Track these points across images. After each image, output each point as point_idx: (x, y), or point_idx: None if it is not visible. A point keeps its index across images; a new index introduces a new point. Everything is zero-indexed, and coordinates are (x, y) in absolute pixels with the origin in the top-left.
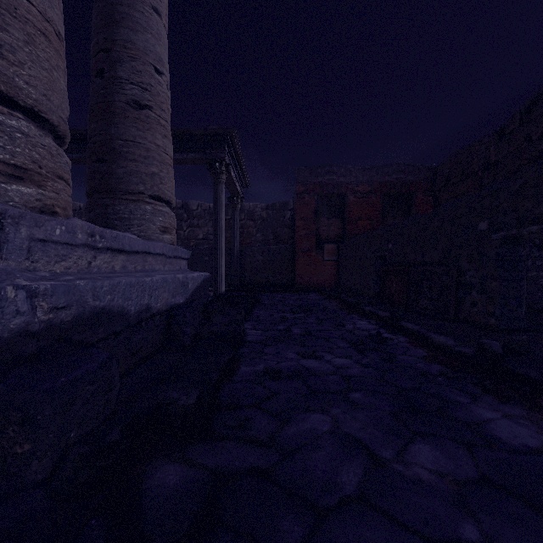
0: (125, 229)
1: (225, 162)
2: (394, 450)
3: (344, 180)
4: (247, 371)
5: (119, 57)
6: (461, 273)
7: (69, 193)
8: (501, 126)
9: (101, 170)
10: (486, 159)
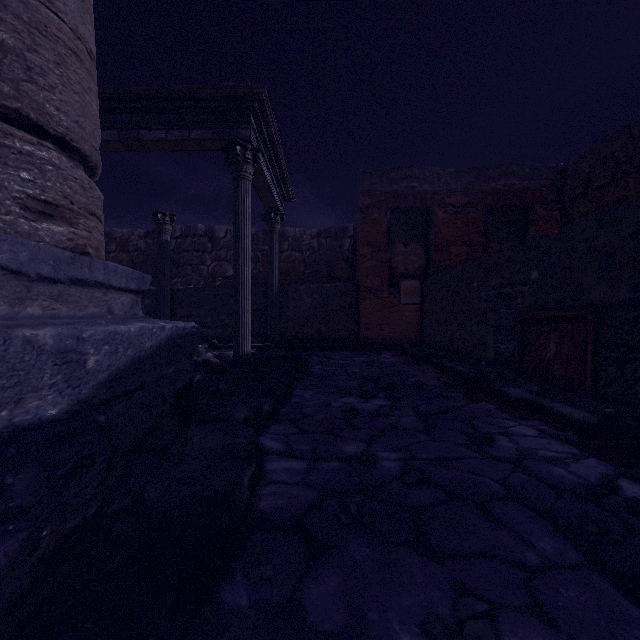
0: None
1: (251, 146)
2: None
3: (429, 188)
4: None
5: None
6: None
7: None
8: None
9: None
10: None
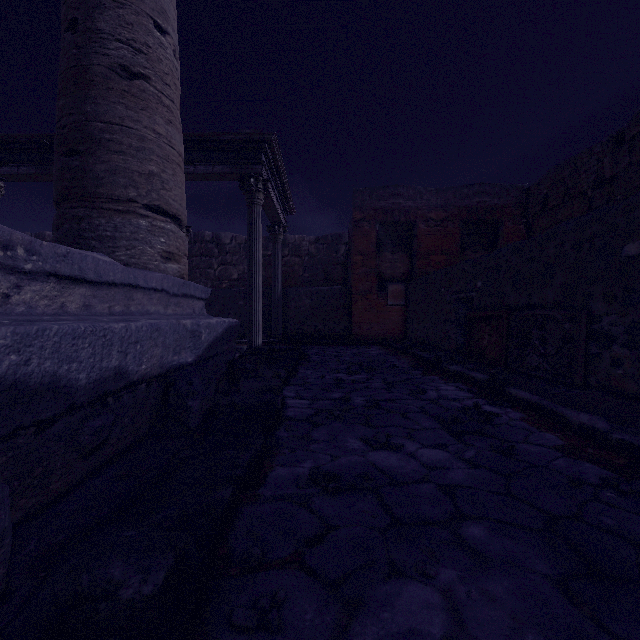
0: (106, 253)
1: (262, 177)
2: None
3: (412, 204)
4: (283, 475)
5: (99, 0)
6: (594, 319)
7: None
8: (620, 131)
9: (71, 167)
10: (598, 174)
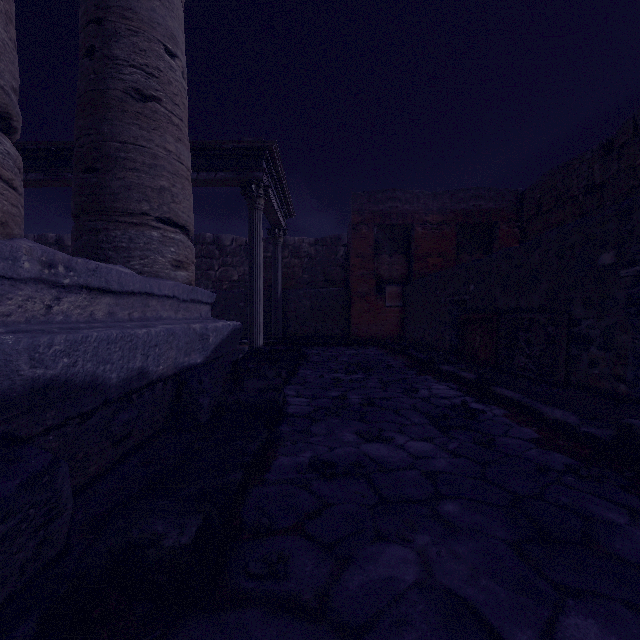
0: (122, 263)
1: (263, 183)
2: (534, 628)
3: (410, 208)
4: (286, 463)
5: (114, 29)
6: (574, 322)
7: (13, 201)
8: (609, 138)
9: (90, 183)
10: (589, 180)
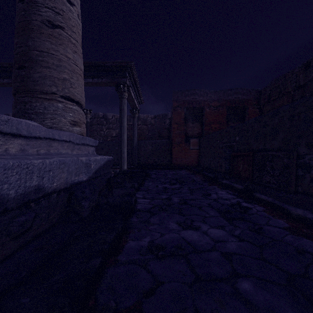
0: (40, 121)
1: (126, 84)
2: None
3: (202, 98)
4: (133, 246)
5: None
6: (300, 156)
7: None
8: (308, 61)
9: (21, 75)
10: (297, 83)
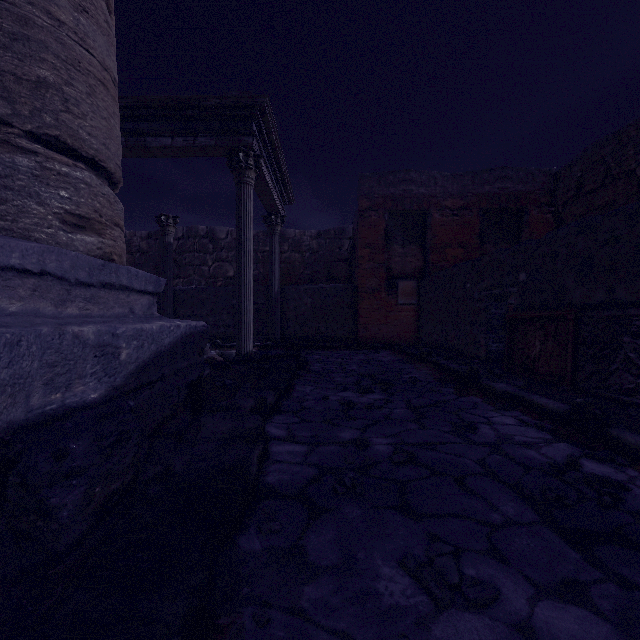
0: None
1: (253, 152)
2: None
3: (426, 191)
4: None
5: None
6: None
7: None
8: None
9: None
10: None
